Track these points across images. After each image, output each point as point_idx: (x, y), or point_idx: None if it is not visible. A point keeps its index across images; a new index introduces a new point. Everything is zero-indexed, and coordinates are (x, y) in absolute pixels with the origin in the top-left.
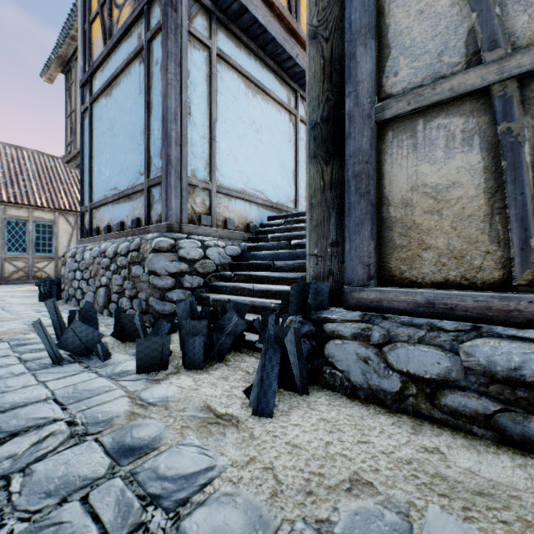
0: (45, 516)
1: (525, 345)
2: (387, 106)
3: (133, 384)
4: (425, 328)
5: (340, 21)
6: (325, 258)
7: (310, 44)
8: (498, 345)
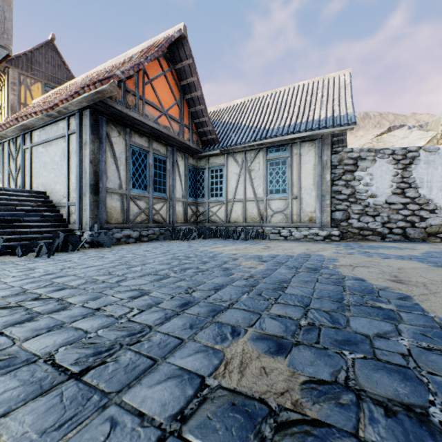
0: (126, 250)
1: (127, 231)
2: (109, 189)
3: (83, 252)
4: (117, 231)
5: (98, 164)
6: (95, 218)
7: (90, 163)
8: (125, 231)
